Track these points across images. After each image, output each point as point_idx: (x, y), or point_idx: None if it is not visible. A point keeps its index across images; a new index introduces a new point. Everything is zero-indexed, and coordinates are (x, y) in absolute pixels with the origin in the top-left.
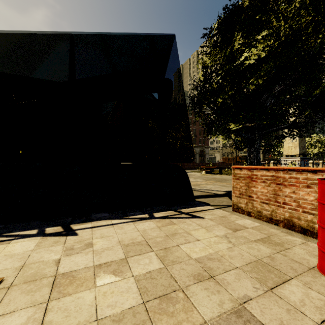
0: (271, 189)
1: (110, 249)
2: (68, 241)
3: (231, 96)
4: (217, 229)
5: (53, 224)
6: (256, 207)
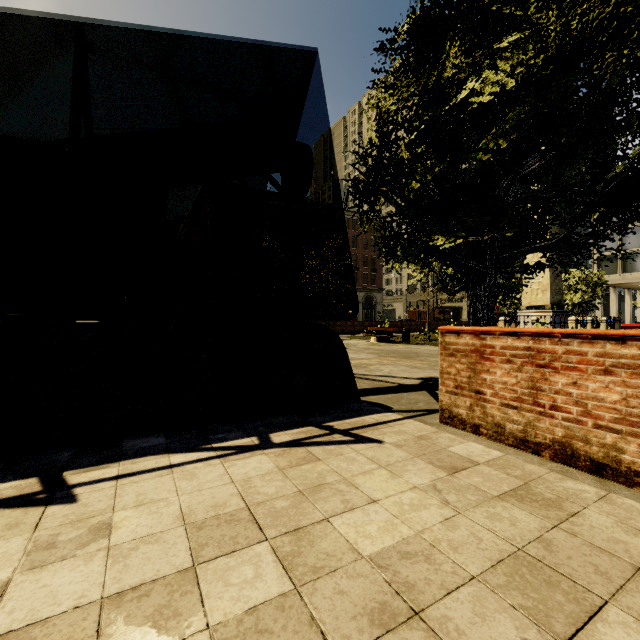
0: (524, 376)
1: (155, 539)
2: (47, 521)
3: (439, 177)
4: (414, 469)
5: (19, 471)
6: (491, 415)
